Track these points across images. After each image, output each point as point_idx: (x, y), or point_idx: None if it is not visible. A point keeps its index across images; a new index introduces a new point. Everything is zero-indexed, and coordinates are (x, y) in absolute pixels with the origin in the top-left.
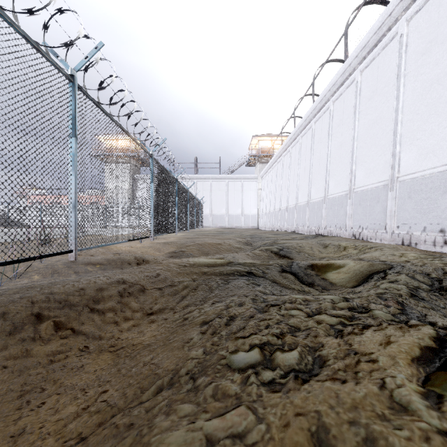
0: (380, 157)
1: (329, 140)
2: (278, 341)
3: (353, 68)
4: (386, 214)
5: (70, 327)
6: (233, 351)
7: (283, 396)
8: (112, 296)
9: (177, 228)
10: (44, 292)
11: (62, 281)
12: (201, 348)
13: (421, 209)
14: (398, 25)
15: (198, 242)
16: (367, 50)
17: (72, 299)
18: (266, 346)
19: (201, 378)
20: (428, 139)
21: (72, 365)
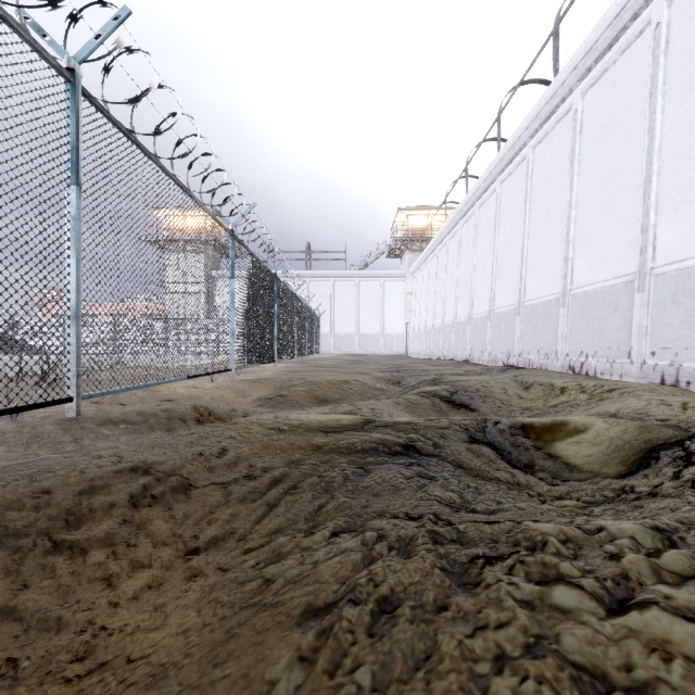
0: (619, 235)
1: (526, 211)
2: None
3: (568, 88)
4: (631, 332)
5: None
6: None
7: None
8: (115, 506)
9: (276, 354)
10: None
11: (16, 470)
12: None
13: None
14: (651, 8)
15: (310, 380)
16: (595, 56)
17: (15, 521)
18: None
19: None
20: None
21: None
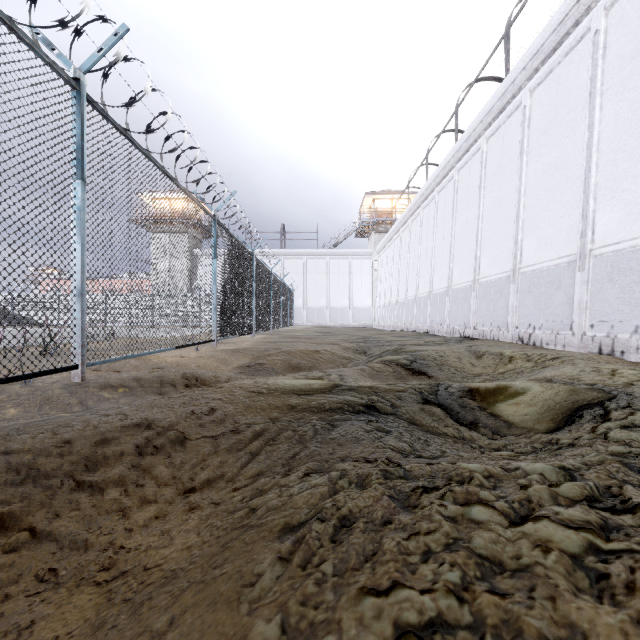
0: (563, 219)
1: (480, 196)
2: (462, 612)
3: (518, 86)
4: (572, 307)
5: (28, 525)
6: None
7: None
8: (124, 455)
9: (253, 327)
10: None
11: (39, 425)
12: (277, 618)
13: (630, 298)
14: (591, 17)
15: (285, 349)
16: (541, 58)
17: (45, 465)
18: (437, 633)
19: None
20: None
21: (10, 623)
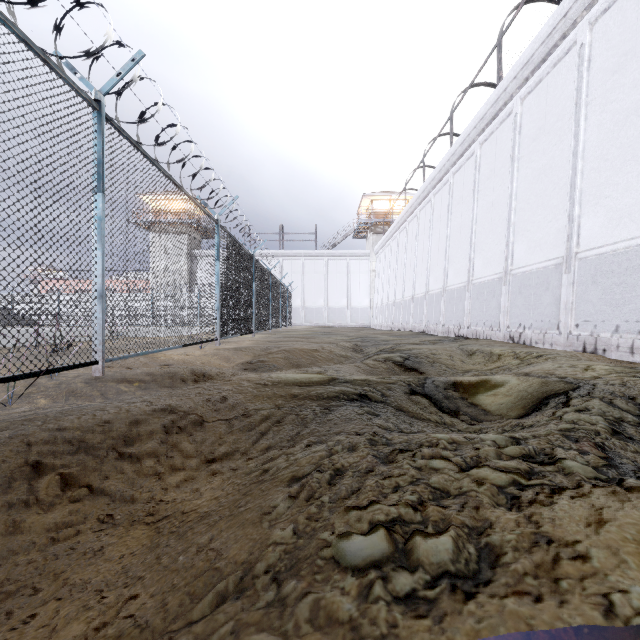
0: (551, 224)
1: (474, 200)
2: (415, 515)
3: (509, 94)
4: (559, 307)
5: (85, 483)
6: (343, 534)
7: (435, 628)
8: (154, 433)
9: (254, 326)
10: (48, 428)
11: (78, 410)
12: (290, 526)
13: (612, 299)
14: (577, 31)
15: (285, 348)
16: (531, 68)
17: (92, 439)
18: (397, 525)
19: (290, 584)
20: (622, 197)
21: (86, 547)
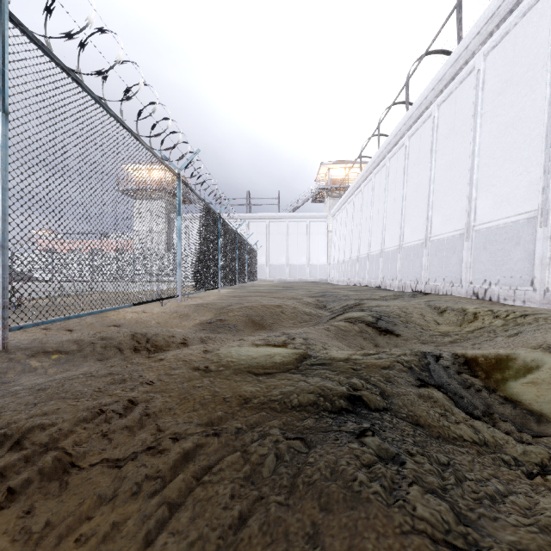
0: (521, 177)
1: (432, 160)
2: None
3: (471, 51)
4: (533, 263)
5: None
6: None
7: None
8: None
9: (219, 282)
10: None
11: None
12: None
13: None
14: None
15: (247, 305)
16: (496, 21)
17: None
18: None
19: None
20: None
21: None
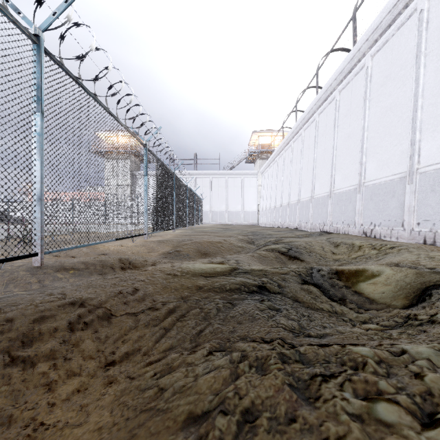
0: (396, 147)
1: (335, 132)
2: None
3: (362, 53)
4: (403, 210)
5: None
6: None
7: None
8: (57, 330)
9: (174, 224)
10: None
11: None
12: None
13: None
14: (417, 0)
15: (196, 240)
16: (380, 32)
17: None
18: None
19: None
20: None
21: None
